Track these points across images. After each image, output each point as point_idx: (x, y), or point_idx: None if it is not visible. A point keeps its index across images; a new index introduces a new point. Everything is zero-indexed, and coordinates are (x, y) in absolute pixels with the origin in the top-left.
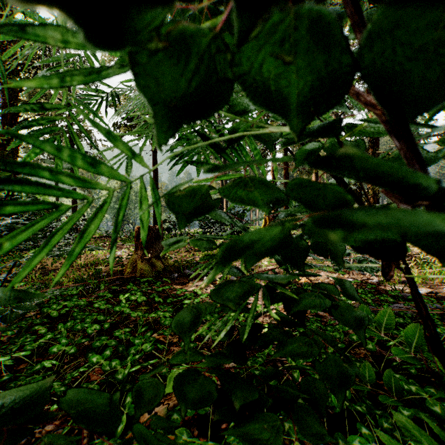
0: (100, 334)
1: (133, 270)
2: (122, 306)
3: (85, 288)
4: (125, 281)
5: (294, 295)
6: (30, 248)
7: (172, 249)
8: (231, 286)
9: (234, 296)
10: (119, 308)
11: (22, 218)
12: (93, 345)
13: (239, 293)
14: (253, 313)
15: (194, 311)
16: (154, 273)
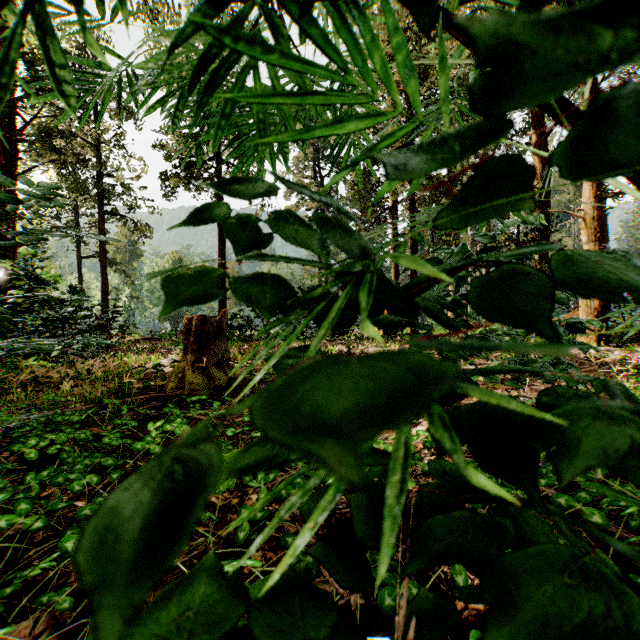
0: (107, 489)
1: (180, 384)
2: (148, 441)
3: (100, 413)
4: (166, 402)
5: (541, 412)
6: (32, 354)
7: (184, 305)
8: (330, 373)
9: (342, 410)
10: (143, 445)
11: (20, 309)
12: (77, 514)
13: (363, 396)
14: (402, 473)
15: (171, 473)
16: (213, 389)
